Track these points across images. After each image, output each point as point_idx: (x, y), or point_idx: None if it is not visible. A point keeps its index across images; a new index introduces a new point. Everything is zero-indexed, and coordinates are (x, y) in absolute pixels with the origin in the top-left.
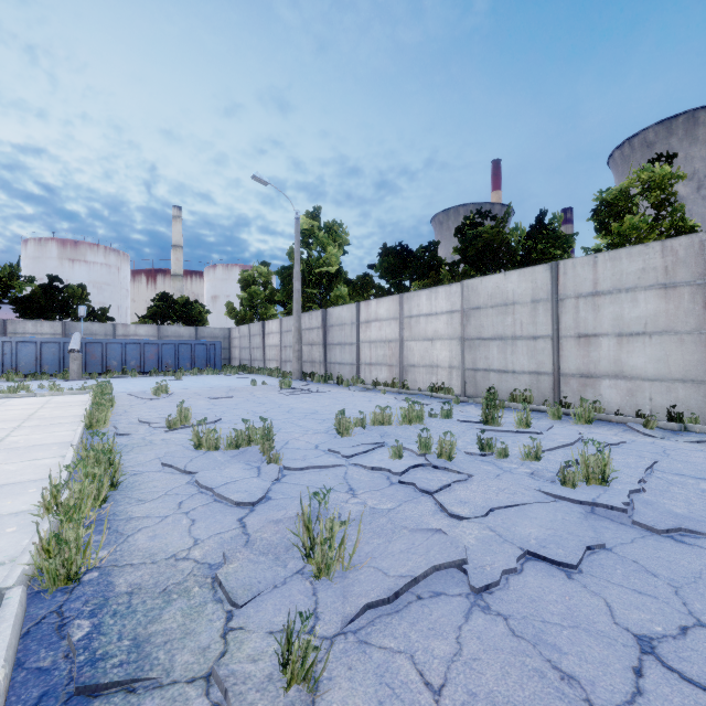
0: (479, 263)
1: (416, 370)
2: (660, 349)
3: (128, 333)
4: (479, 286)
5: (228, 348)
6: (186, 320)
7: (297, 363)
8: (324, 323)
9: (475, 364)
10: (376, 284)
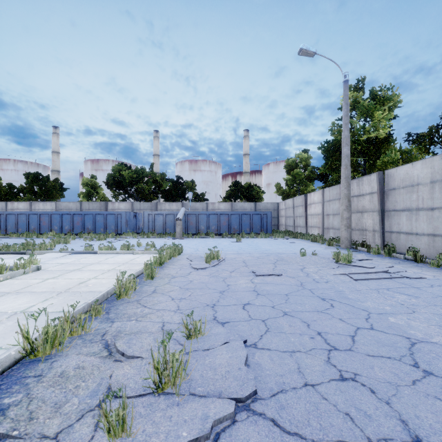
0: None
1: None
2: None
3: (214, 208)
4: None
5: (277, 217)
6: (249, 198)
7: (345, 231)
8: (381, 187)
9: None
10: None
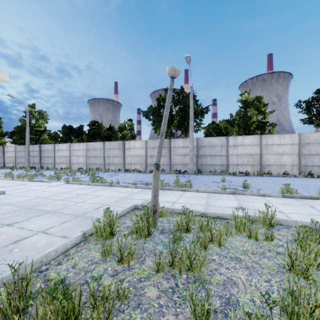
0: (94, 135)
1: (74, 164)
2: (118, 159)
3: None
4: (90, 144)
5: None
6: None
7: (28, 163)
8: (40, 149)
9: (89, 162)
10: (61, 137)
